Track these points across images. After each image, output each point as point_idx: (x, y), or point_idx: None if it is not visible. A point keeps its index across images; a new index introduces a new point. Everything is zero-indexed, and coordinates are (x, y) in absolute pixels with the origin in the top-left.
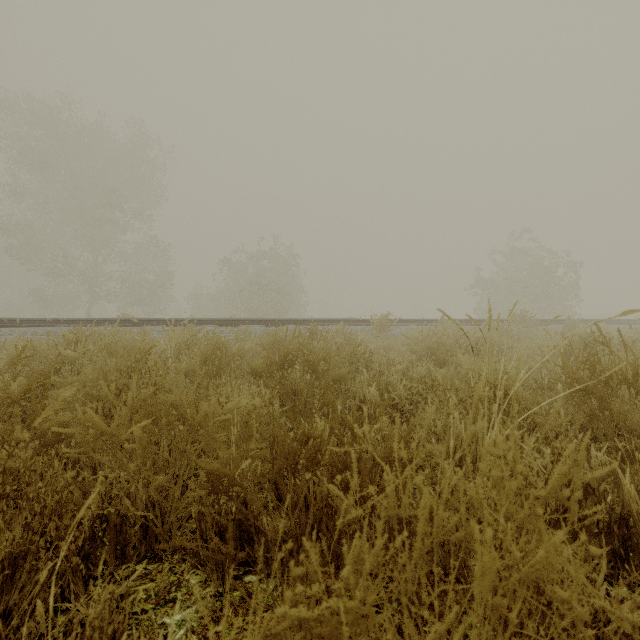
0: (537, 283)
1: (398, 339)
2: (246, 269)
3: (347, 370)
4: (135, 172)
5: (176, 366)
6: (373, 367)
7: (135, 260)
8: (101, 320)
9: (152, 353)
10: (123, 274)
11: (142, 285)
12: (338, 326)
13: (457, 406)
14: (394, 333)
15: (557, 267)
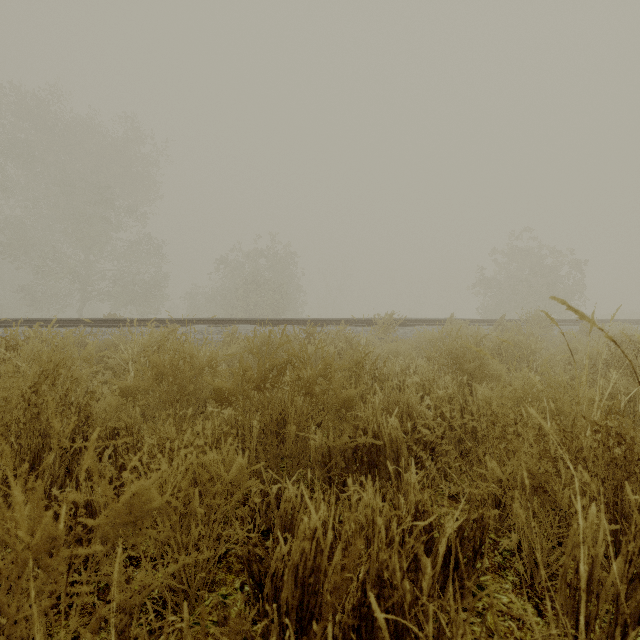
0: (542, 282)
1: (407, 342)
2: (243, 268)
3: (356, 391)
4: (128, 168)
5: (116, 384)
6: (388, 382)
7: (128, 258)
8: (79, 320)
9: (115, 360)
10: (117, 273)
11: (135, 284)
12: (340, 327)
13: (539, 459)
14: (399, 334)
15: (562, 266)
